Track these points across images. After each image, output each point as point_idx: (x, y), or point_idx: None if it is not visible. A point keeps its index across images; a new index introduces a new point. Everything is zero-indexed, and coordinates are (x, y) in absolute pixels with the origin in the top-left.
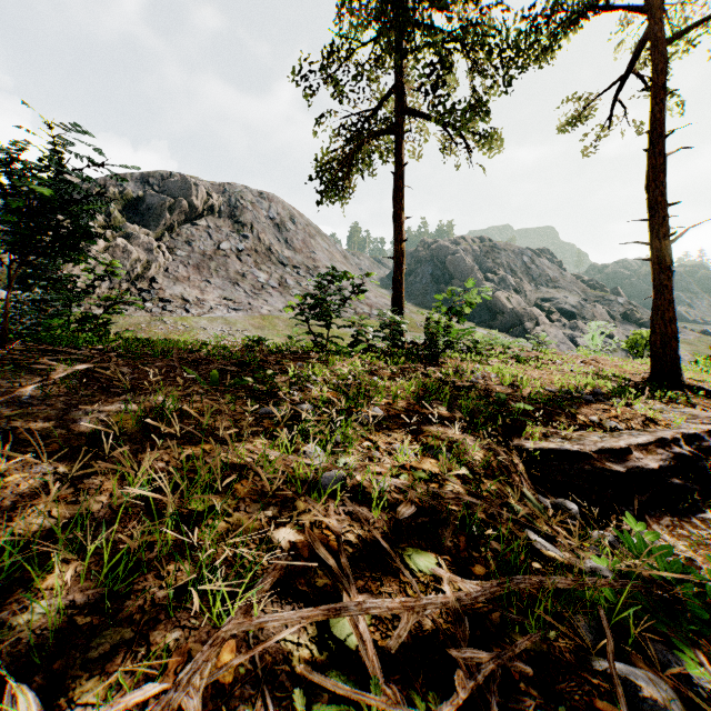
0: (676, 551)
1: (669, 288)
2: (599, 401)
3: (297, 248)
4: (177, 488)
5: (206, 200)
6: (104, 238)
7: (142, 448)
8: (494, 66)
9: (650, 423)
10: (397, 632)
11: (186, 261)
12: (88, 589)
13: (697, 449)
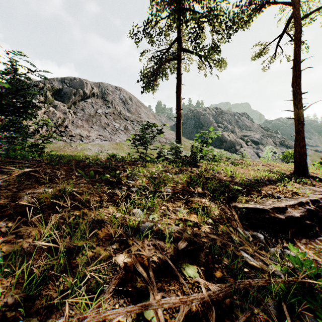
0: (308, 256)
1: (302, 131)
2: (271, 184)
3: (132, 112)
4: (68, 233)
5: (91, 90)
6: (40, 108)
7: (53, 212)
8: (223, 29)
9: (295, 194)
10: (177, 317)
11: (81, 118)
12: (16, 294)
13: (317, 206)
